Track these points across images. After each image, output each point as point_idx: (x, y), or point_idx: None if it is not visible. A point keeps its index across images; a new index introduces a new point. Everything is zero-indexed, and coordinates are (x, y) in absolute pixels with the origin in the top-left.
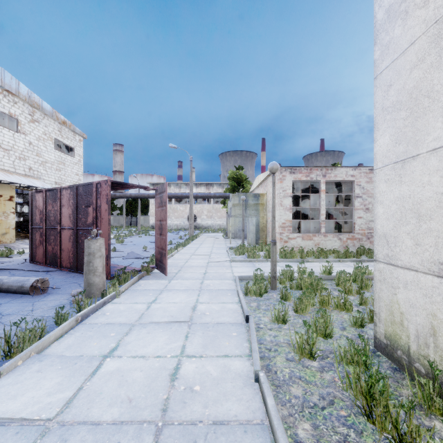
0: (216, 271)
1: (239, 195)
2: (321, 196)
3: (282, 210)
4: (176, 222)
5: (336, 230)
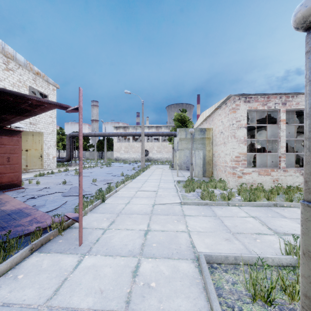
0: (163, 227)
1: (186, 130)
2: (280, 126)
3: (236, 143)
4: (133, 156)
5: (292, 164)
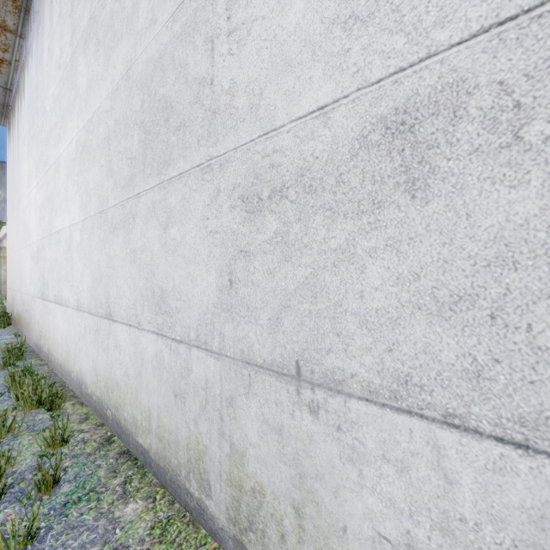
0: None
1: None
2: None
3: None
4: None
5: None
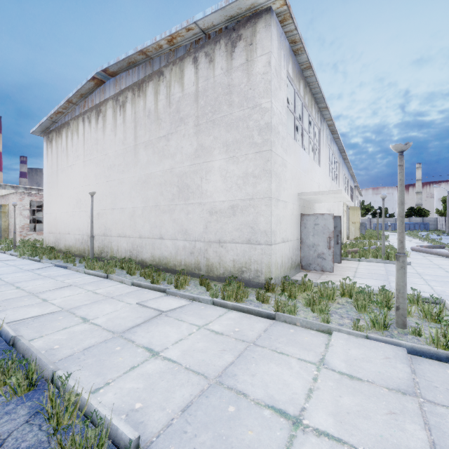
0: None
1: None
2: None
3: (22, 218)
4: None
5: None
